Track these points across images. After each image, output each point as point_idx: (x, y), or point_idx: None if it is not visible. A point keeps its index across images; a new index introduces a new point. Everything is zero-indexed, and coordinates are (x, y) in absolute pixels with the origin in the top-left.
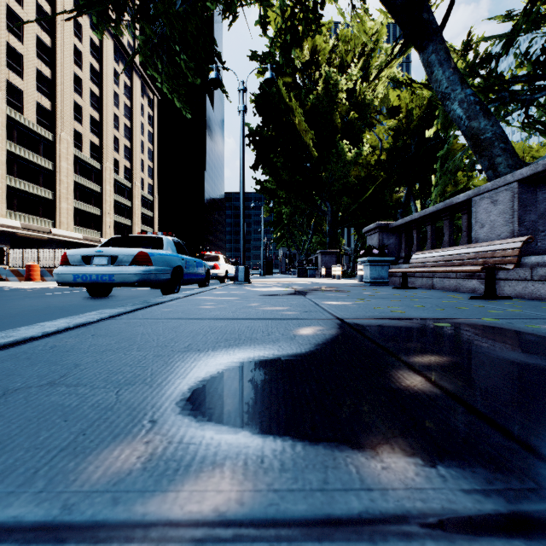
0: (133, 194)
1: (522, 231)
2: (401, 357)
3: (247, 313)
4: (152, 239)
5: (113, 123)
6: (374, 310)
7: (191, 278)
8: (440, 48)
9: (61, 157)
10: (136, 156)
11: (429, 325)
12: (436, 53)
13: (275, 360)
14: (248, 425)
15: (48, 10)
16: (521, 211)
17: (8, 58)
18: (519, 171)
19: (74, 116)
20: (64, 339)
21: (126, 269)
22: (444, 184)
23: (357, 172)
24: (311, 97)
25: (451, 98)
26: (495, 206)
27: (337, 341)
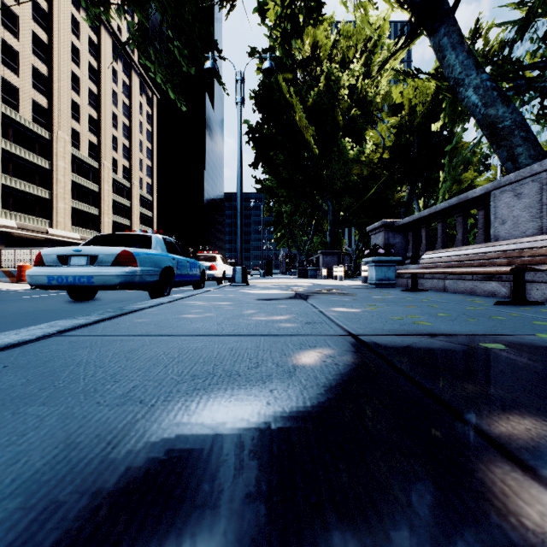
0: (132, 193)
1: None
2: (474, 423)
3: (236, 325)
4: (139, 237)
5: (111, 122)
6: (393, 321)
7: (184, 280)
8: (453, 30)
9: (58, 156)
10: (135, 155)
11: (475, 346)
12: (448, 36)
13: (261, 430)
14: None
15: (44, 7)
16: None
17: (4, 55)
18: None
19: (72, 114)
20: None
21: (107, 270)
22: (454, 180)
23: (358, 171)
24: (312, 94)
25: (465, 84)
26: (519, 200)
27: (358, 380)
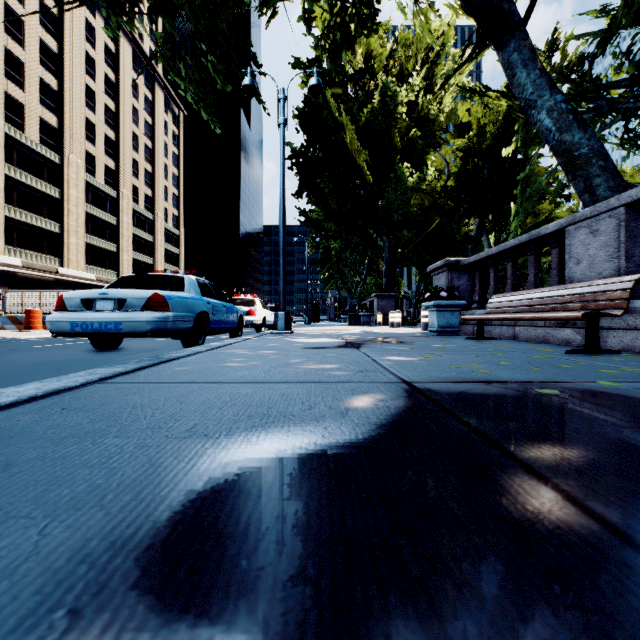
0: (155, 227)
1: (630, 268)
2: (508, 450)
3: (284, 373)
4: (170, 278)
5: (131, 143)
6: (450, 370)
7: (219, 326)
8: (524, 45)
9: (70, 183)
10: (159, 182)
11: (530, 392)
12: (519, 51)
13: (318, 455)
14: (259, 623)
15: (54, 10)
16: (629, 243)
17: (7, 66)
18: (626, 193)
19: (85, 135)
20: (18, 416)
21: (137, 315)
22: (527, 213)
23: (419, 201)
24: (365, 112)
25: (538, 106)
26: (595, 238)
27: (408, 419)
